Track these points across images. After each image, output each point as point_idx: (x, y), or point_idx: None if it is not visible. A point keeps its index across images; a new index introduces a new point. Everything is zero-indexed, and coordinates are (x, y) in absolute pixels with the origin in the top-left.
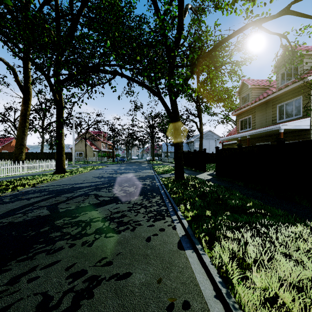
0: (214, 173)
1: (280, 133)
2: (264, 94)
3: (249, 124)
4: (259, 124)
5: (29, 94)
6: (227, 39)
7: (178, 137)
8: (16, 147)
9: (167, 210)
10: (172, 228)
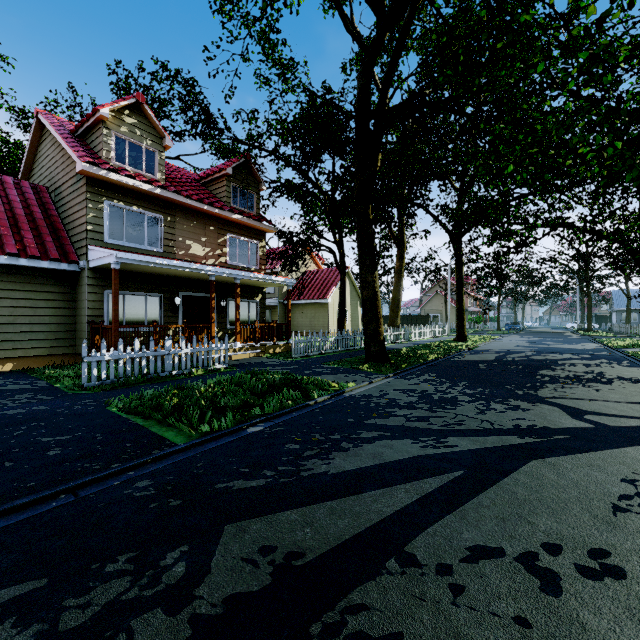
0: None
1: None
2: None
3: None
4: None
5: (404, 246)
6: None
7: None
8: (392, 310)
9: None
10: None
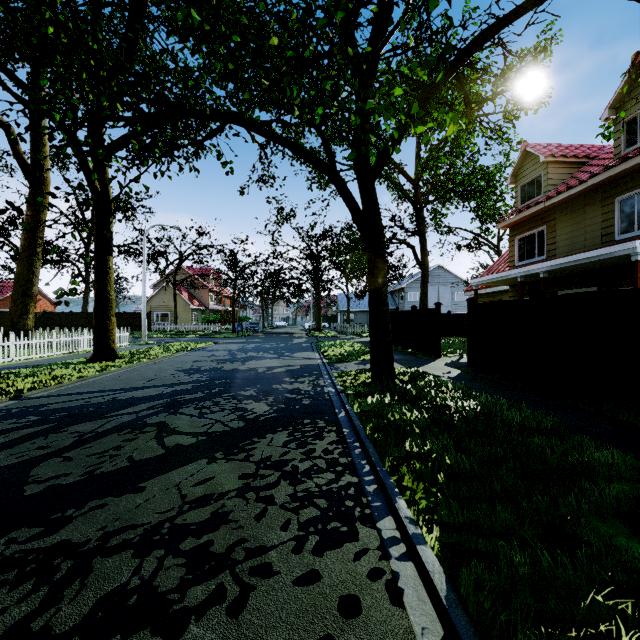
0: (462, 360)
1: (635, 263)
2: (579, 175)
3: (540, 247)
4: (567, 246)
5: (44, 183)
6: (508, 20)
7: (378, 274)
8: (13, 301)
9: (362, 489)
10: (388, 593)
